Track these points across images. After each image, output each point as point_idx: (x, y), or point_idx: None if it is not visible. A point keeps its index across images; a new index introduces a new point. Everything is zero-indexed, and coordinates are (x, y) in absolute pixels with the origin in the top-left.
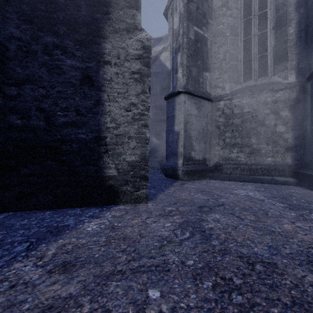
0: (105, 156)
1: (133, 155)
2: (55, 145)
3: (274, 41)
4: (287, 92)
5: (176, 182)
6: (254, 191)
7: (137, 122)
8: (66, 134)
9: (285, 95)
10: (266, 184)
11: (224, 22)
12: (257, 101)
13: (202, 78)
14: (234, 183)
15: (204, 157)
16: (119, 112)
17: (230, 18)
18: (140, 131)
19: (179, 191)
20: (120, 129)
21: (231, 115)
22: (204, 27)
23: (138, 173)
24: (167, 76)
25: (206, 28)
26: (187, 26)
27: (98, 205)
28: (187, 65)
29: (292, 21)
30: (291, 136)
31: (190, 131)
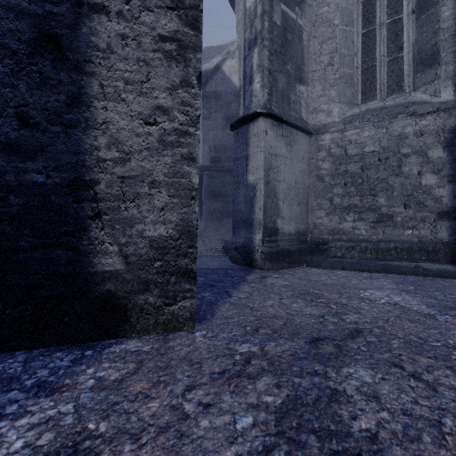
0: (94, 225)
1: (161, 223)
2: None
3: (414, 34)
4: (441, 117)
5: (251, 274)
6: (399, 292)
7: (171, 149)
8: None
9: (438, 122)
10: (409, 275)
11: (330, 1)
12: (389, 134)
13: (295, 93)
14: (354, 274)
15: (297, 228)
16: (129, 125)
17: None
18: (177, 170)
19: (260, 294)
20: (131, 165)
21: (342, 157)
22: (297, 7)
23: (174, 264)
24: (235, 98)
25: (300, 9)
26: (269, 0)
27: (75, 342)
28: (269, 68)
29: None
30: (448, 192)
31: (274, 184)
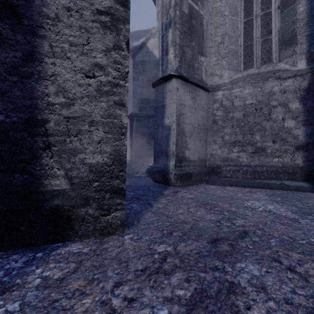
0: (45, 155)
1: (98, 153)
2: None
3: (279, 23)
4: (298, 80)
5: (167, 189)
6: (271, 202)
7: (106, 96)
8: None
9: (295, 84)
10: (276, 190)
11: None
12: (262, 91)
13: (197, 62)
14: (239, 189)
15: (199, 157)
16: (73, 77)
17: None
18: (111, 112)
19: (173, 205)
20: (75, 108)
21: (230, 107)
22: (199, 2)
23: (108, 184)
24: (156, 66)
25: (201, 3)
26: None
27: (30, 245)
28: (179, 44)
29: None
30: (302, 132)
31: (183, 126)
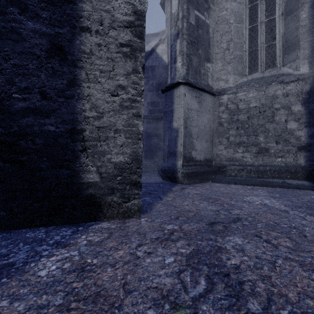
0: (82, 155)
1: (121, 154)
2: (10, 140)
3: (283, 29)
4: (300, 84)
5: (175, 186)
6: (269, 198)
7: (127, 110)
8: (27, 125)
9: (298, 88)
10: (278, 188)
11: (227, 7)
12: (266, 95)
13: (204, 68)
14: (242, 187)
15: (205, 157)
16: (102, 96)
17: (234, 3)
18: (130, 122)
19: (180, 198)
20: (103, 120)
21: (235, 110)
22: (205, 12)
23: (128, 178)
24: (165, 70)
25: (207, 13)
26: (187, 9)
27: (72, 223)
28: (187, 53)
29: (304, 5)
30: (304, 133)
31: (190, 128)
